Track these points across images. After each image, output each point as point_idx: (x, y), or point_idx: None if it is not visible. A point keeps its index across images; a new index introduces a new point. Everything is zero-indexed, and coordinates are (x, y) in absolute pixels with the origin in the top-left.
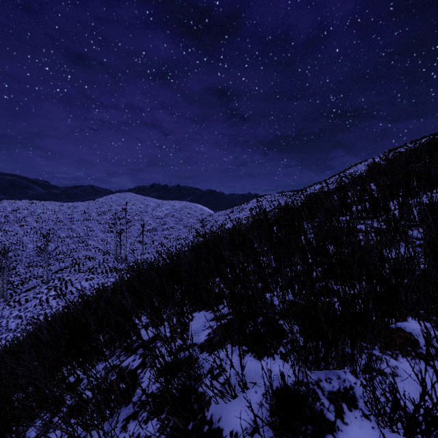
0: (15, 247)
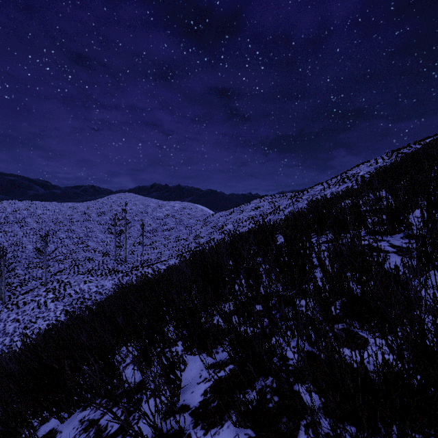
0: (14, 248)
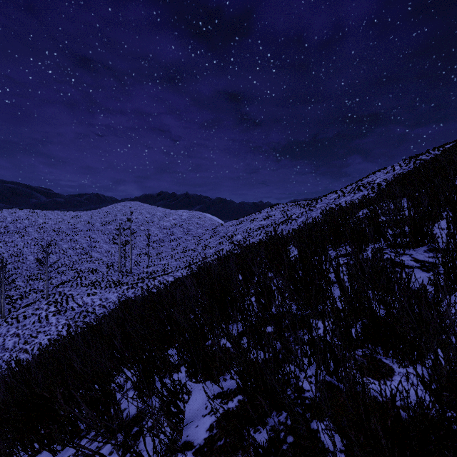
0: (15, 259)
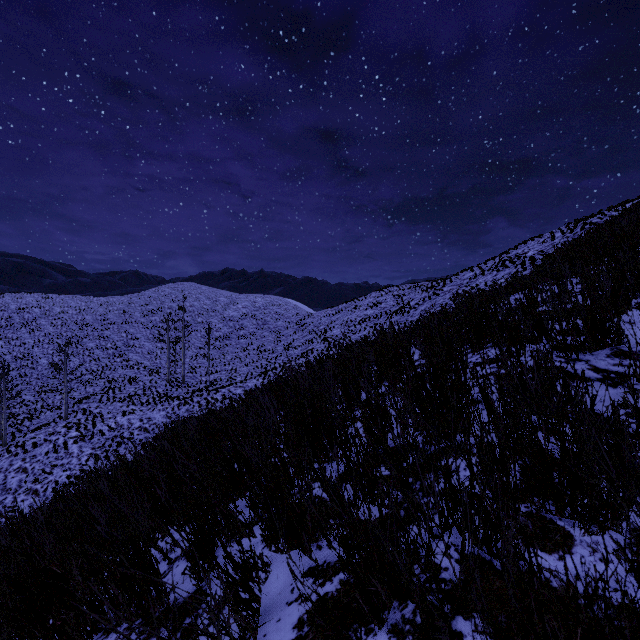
0: (21, 363)
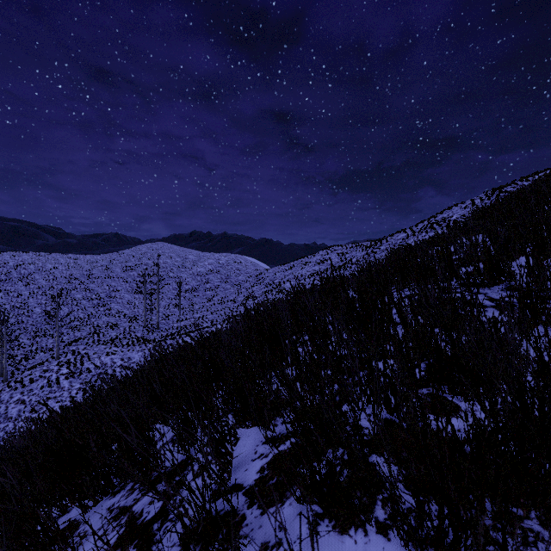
0: (18, 311)
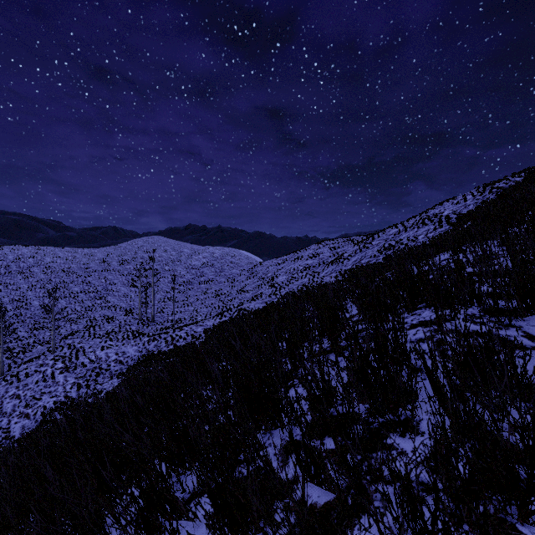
0: (17, 304)
